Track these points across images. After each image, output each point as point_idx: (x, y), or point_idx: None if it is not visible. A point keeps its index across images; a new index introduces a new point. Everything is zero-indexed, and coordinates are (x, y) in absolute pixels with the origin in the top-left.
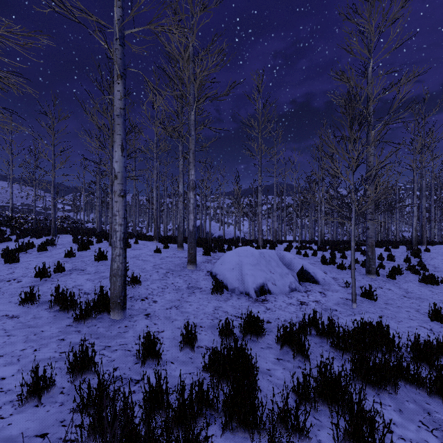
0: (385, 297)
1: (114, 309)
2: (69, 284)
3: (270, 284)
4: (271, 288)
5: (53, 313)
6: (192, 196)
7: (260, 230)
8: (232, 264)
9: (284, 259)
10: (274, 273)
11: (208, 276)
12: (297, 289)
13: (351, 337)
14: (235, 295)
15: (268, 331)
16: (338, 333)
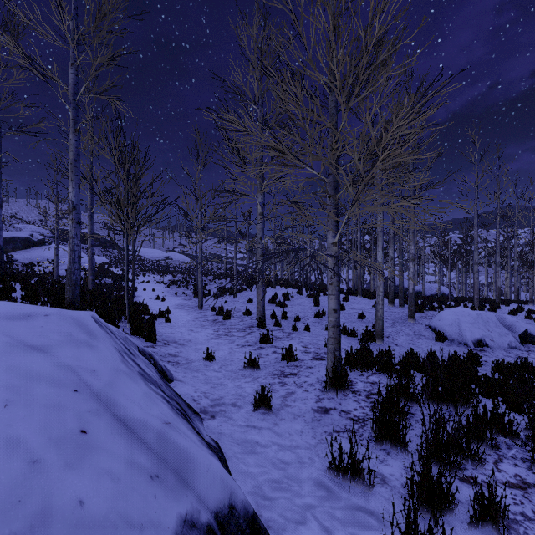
0: None
1: (378, 338)
2: None
3: (488, 340)
4: (489, 343)
5: (344, 336)
6: (412, 266)
7: (476, 290)
8: (450, 321)
9: (505, 322)
10: (492, 332)
11: (428, 328)
12: (518, 348)
13: None
14: (454, 343)
15: (485, 365)
16: None
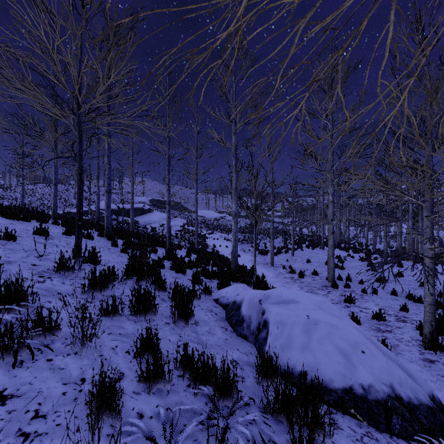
0: None
1: None
2: (397, 288)
3: None
4: None
5: (411, 302)
6: None
7: None
8: None
9: None
10: None
11: None
12: None
13: None
14: None
15: None
16: None
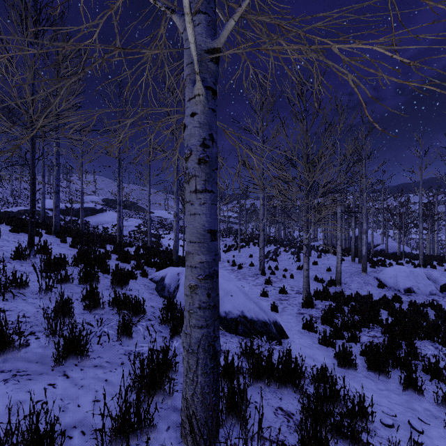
0: None
1: (338, 284)
2: (310, 274)
3: (415, 288)
4: (415, 291)
5: (316, 282)
6: (364, 237)
7: (421, 252)
8: (390, 275)
9: (431, 277)
10: (419, 283)
11: (375, 279)
12: (437, 294)
13: (445, 309)
14: (391, 290)
15: (405, 303)
16: (437, 306)
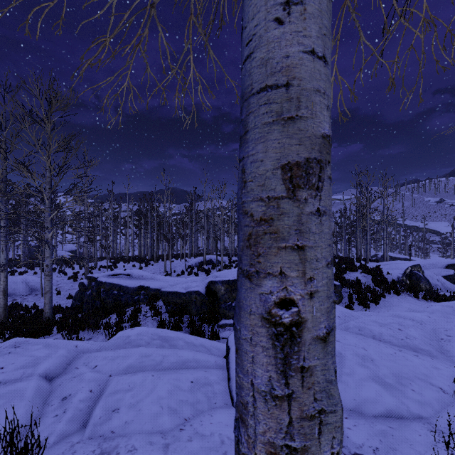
0: (71, 293)
1: None
2: None
3: None
4: None
5: None
6: None
7: None
8: None
9: (27, 281)
10: (9, 289)
11: None
12: (23, 294)
13: None
14: None
15: None
16: None
